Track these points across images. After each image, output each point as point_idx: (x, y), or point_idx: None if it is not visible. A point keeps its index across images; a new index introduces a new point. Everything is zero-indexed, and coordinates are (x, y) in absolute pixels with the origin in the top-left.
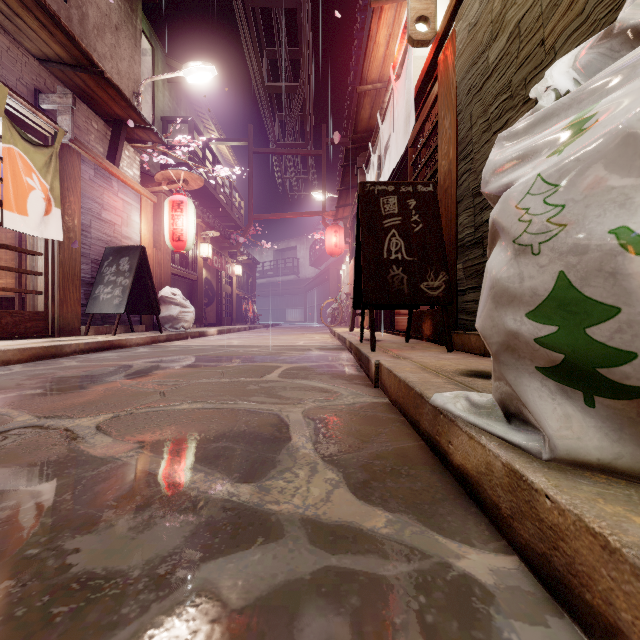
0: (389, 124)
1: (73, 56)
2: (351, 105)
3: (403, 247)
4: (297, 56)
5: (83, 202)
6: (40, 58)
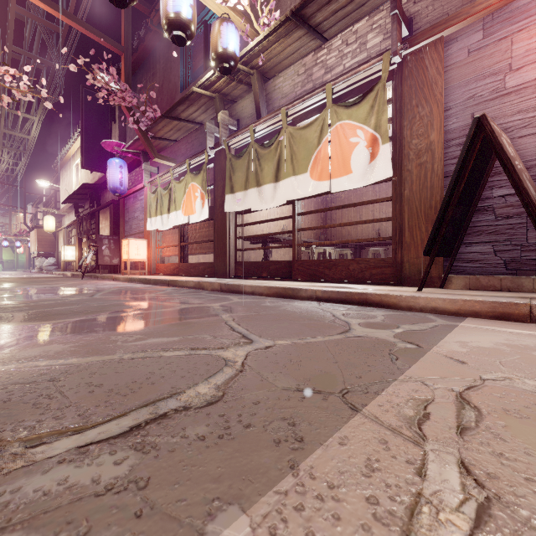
0: None
1: None
2: None
3: None
4: None
5: (455, 98)
6: None
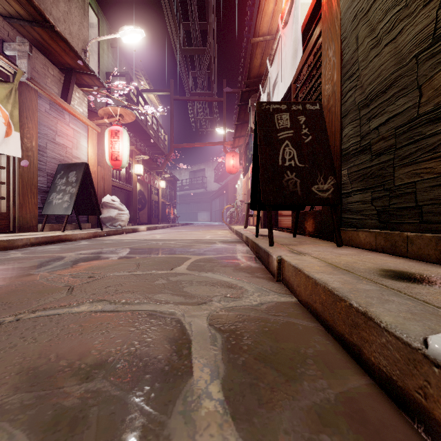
0: (277, 64)
1: (29, 13)
2: (244, 64)
3: (295, 155)
4: (205, 28)
5: (40, 129)
6: (4, 15)
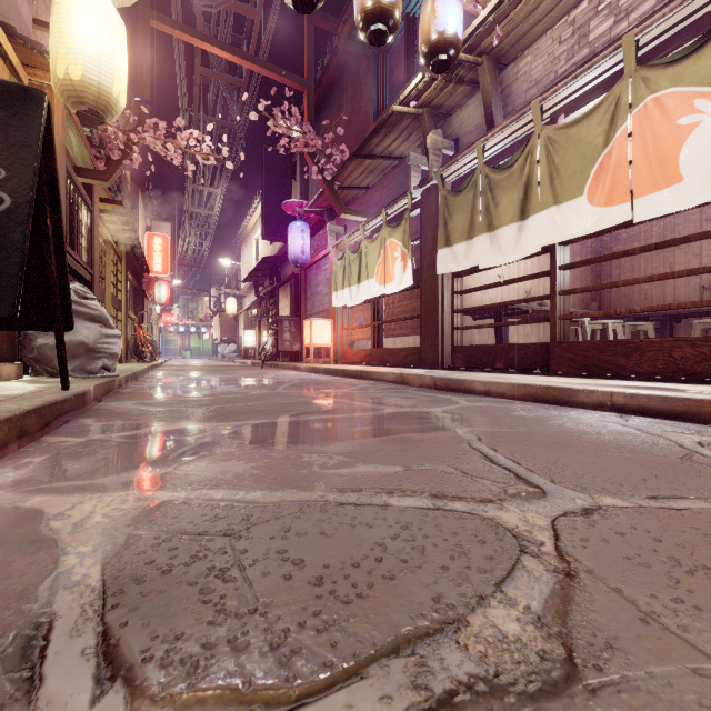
0: None
1: None
2: None
3: None
4: None
5: None
6: None
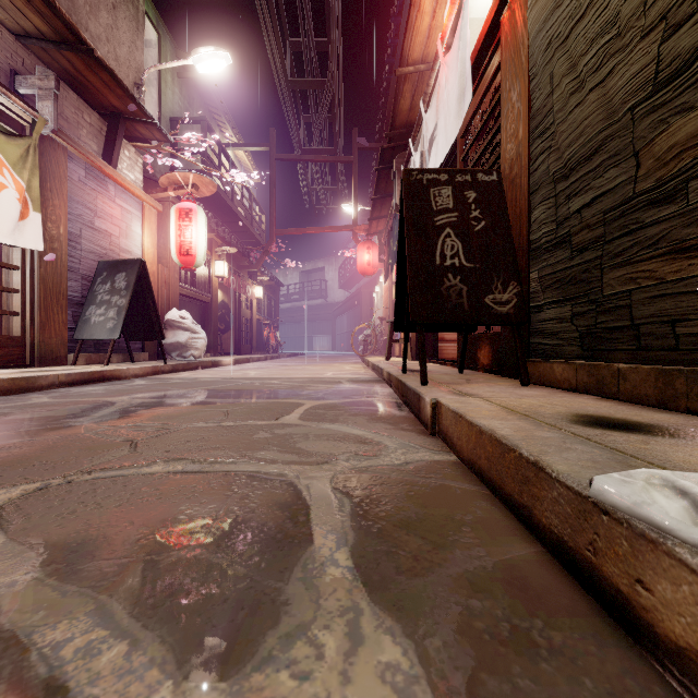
0: (436, 110)
1: (56, 30)
2: (386, 104)
3: (461, 250)
4: (325, 48)
5: (71, 207)
6: (17, 33)
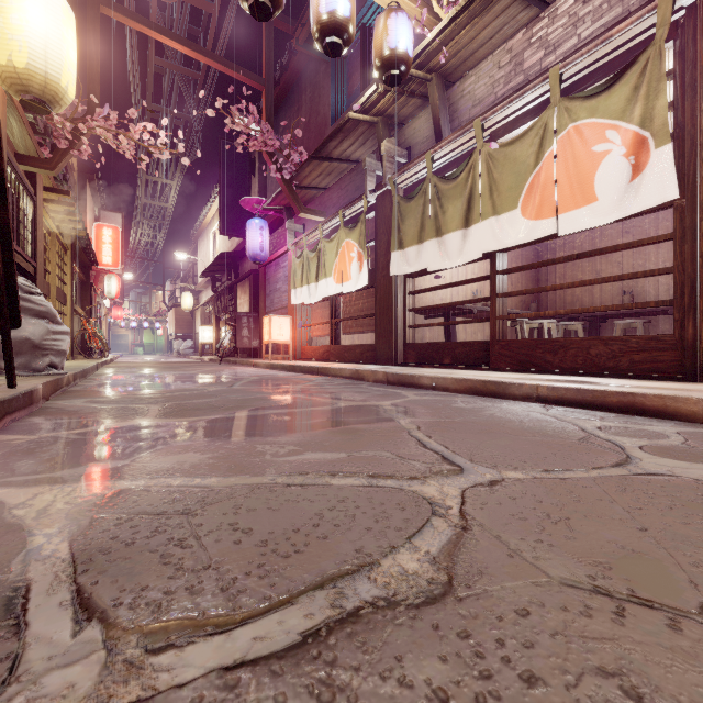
0: None
1: None
2: None
3: None
4: None
5: None
6: None
